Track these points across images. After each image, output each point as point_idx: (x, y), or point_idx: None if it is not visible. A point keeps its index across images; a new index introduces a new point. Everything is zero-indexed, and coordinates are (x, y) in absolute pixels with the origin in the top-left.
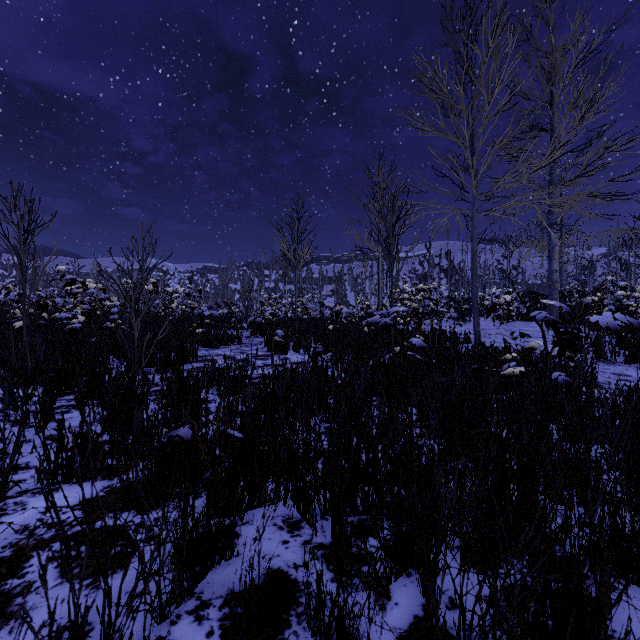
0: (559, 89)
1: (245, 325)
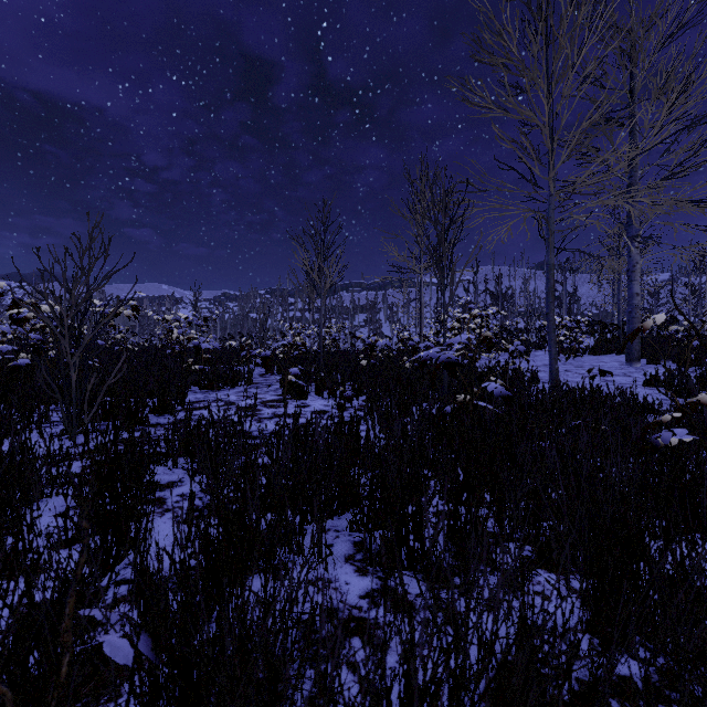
0: (644, 71)
1: (258, 360)
